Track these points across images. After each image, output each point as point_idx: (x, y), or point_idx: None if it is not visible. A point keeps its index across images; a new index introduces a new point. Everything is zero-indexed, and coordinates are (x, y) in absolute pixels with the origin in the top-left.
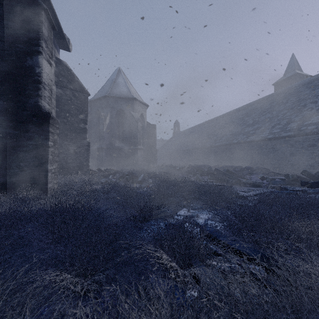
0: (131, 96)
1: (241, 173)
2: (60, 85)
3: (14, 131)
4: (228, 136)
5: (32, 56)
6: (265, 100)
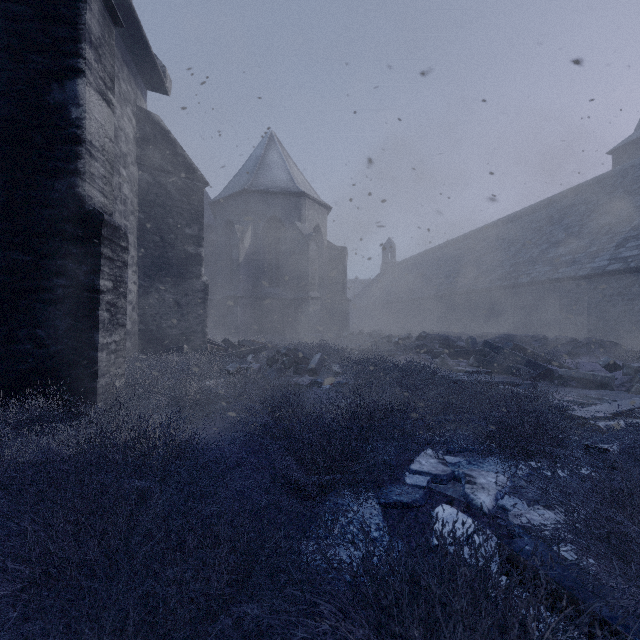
0: (296, 189)
1: (551, 353)
2: (146, 166)
3: (22, 256)
4: (507, 268)
5: (63, 81)
6: (594, 187)
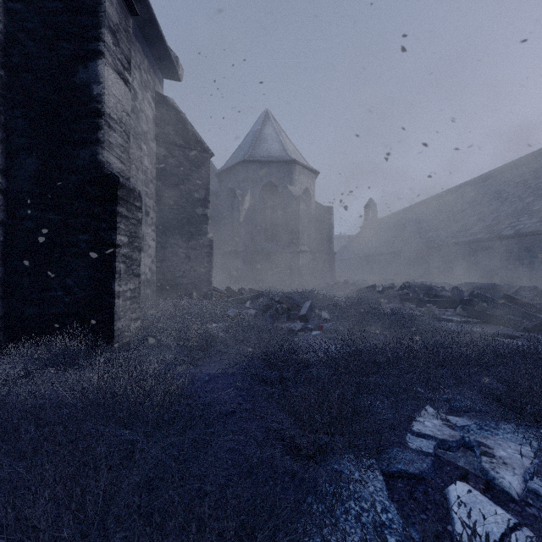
0: (288, 157)
1: None
2: (162, 142)
3: (55, 216)
4: (489, 222)
5: (87, 63)
6: None
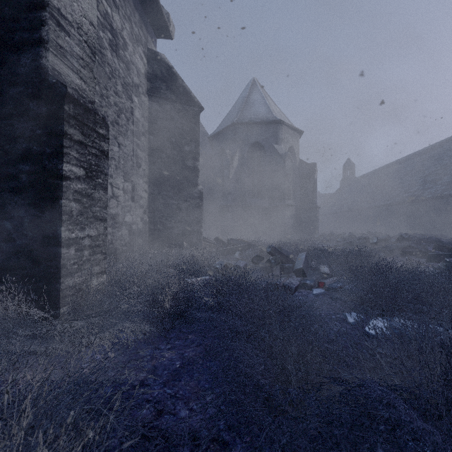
0: (274, 118)
1: None
2: (154, 96)
3: None
4: None
5: None
6: None
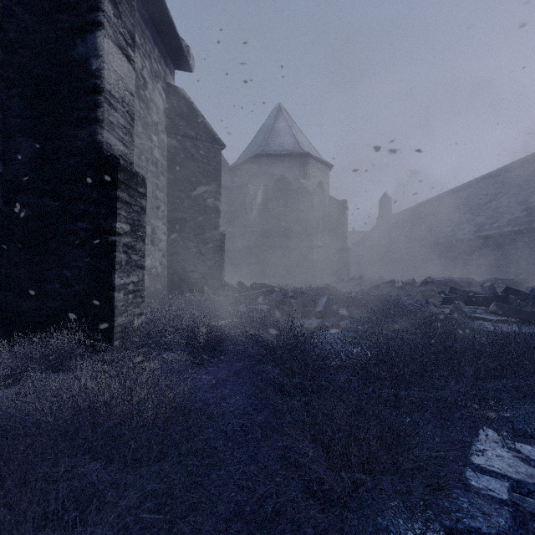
0: (301, 150)
1: None
2: (173, 133)
3: (52, 202)
4: (517, 213)
5: (85, 35)
6: None
